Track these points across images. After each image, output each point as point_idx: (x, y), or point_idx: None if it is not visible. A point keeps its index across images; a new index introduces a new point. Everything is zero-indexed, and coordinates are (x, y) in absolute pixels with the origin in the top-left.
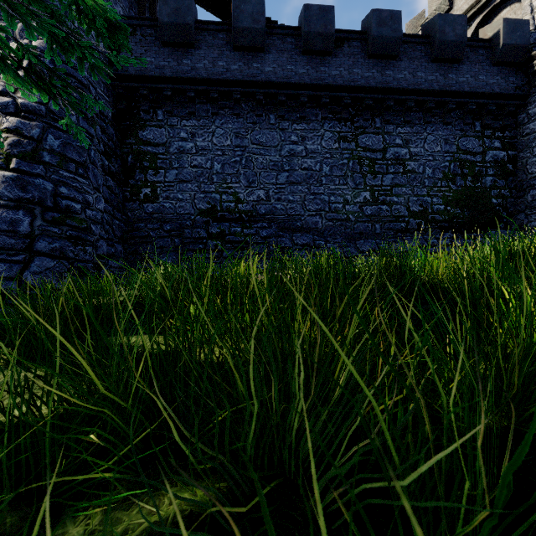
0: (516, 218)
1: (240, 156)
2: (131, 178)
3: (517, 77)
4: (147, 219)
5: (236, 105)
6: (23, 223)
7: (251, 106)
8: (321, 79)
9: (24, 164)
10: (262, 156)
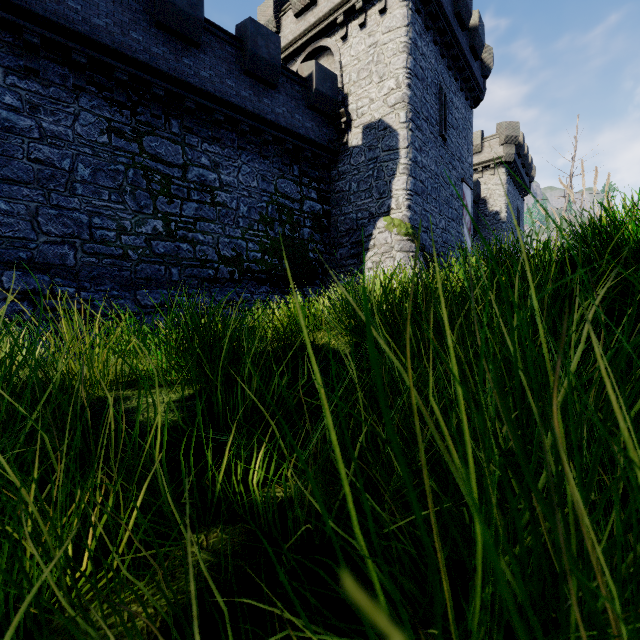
0: (329, 275)
1: None
2: None
3: (330, 130)
4: None
5: None
6: None
7: None
8: (68, 19)
9: None
10: None
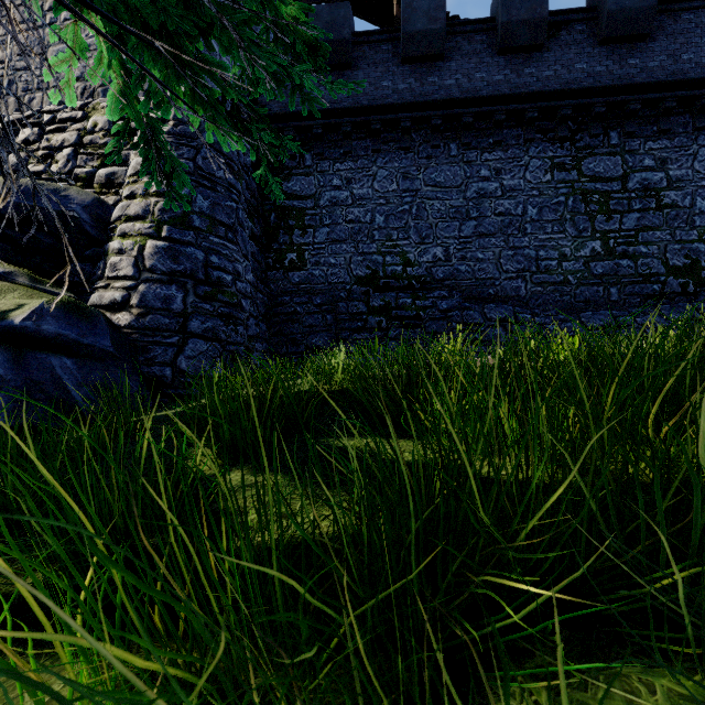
0: None
1: (410, 203)
2: (273, 242)
3: None
4: (293, 292)
5: (404, 136)
6: (177, 299)
7: (424, 136)
8: (525, 86)
9: (175, 231)
10: (439, 201)
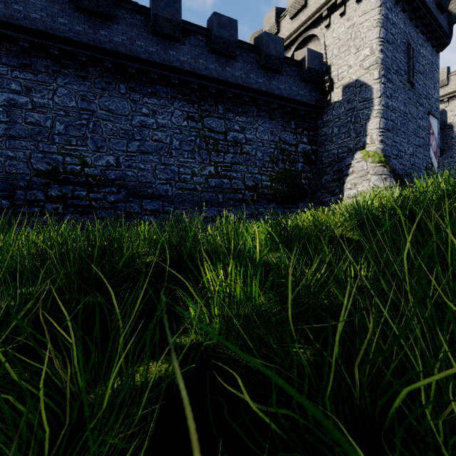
0: (316, 194)
1: (87, 119)
2: None
3: (317, 93)
4: None
5: (82, 67)
6: None
7: (100, 72)
8: (170, 61)
9: None
10: (112, 123)
